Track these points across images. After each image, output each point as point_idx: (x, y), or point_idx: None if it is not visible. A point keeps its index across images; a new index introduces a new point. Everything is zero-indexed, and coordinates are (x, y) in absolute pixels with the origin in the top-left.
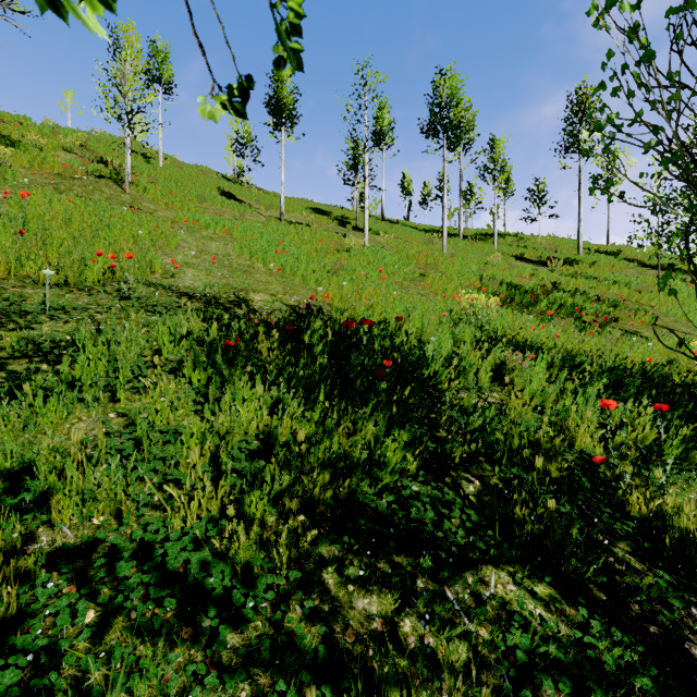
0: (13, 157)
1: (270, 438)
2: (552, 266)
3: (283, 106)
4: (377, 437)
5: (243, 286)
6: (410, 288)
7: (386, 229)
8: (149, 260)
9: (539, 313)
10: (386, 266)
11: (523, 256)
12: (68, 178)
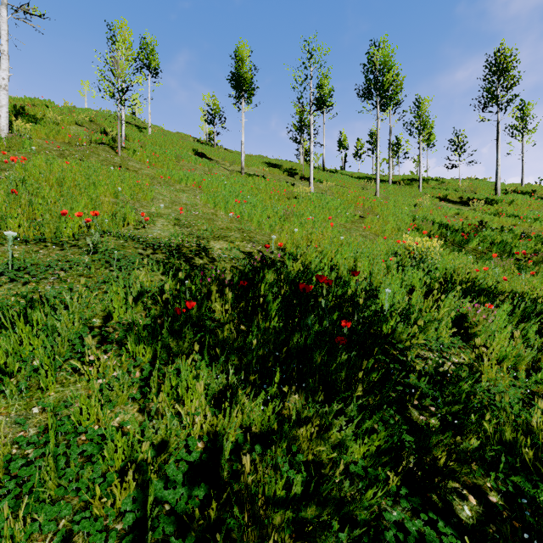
0: (34, 131)
1: (216, 439)
2: (474, 205)
3: (243, 80)
4: (345, 438)
5: (205, 235)
6: (351, 229)
7: (326, 177)
8: (124, 213)
9: (472, 250)
10: (329, 210)
11: (445, 197)
12: (73, 145)
